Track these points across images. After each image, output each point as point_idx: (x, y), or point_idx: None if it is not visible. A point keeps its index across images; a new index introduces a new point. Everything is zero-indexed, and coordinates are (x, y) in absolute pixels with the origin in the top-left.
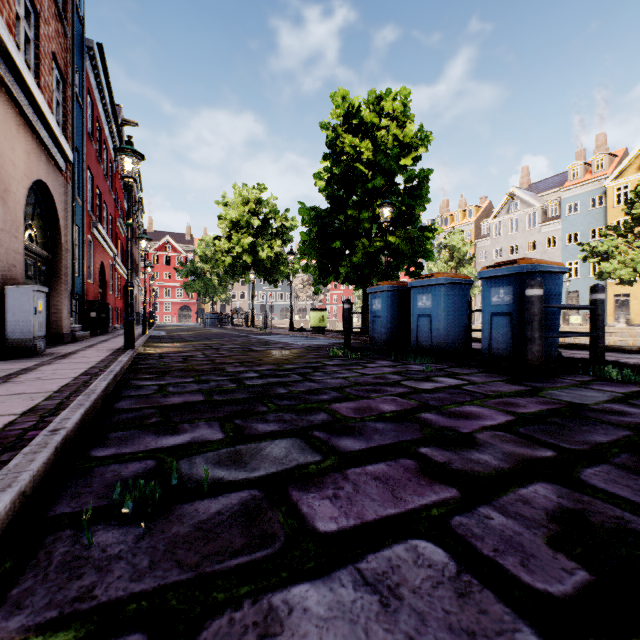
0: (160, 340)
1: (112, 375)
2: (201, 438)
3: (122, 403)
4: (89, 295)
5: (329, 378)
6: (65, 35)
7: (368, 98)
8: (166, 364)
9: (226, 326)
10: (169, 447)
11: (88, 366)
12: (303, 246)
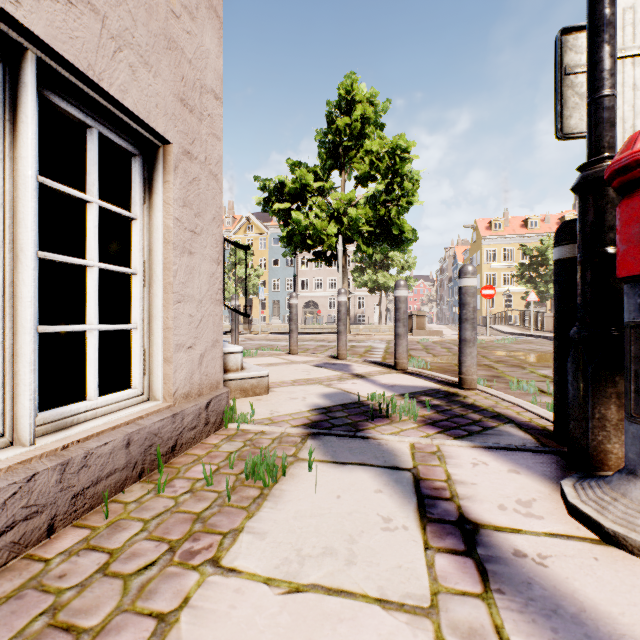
0: None
1: None
2: None
3: None
4: None
5: None
6: None
7: None
8: None
9: None
10: None
11: None
12: None
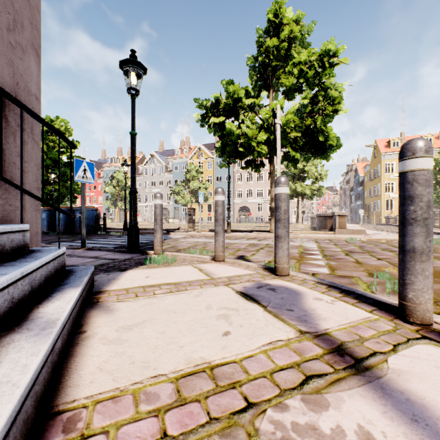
0: None
1: None
2: None
3: None
4: None
5: None
6: None
7: (46, 118)
8: None
9: None
10: None
11: None
12: None
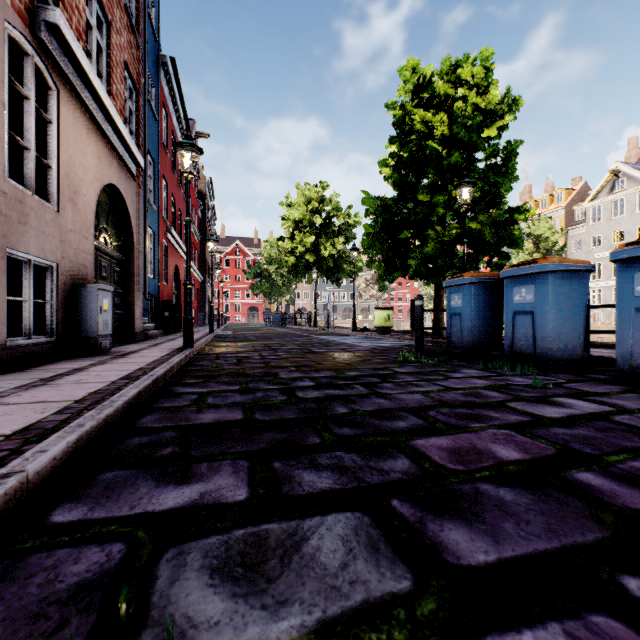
0: (224, 339)
1: (149, 380)
2: (214, 496)
3: (146, 418)
4: (164, 296)
5: (403, 392)
6: (137, 47)
7: (441, 68)
8: (218, 366)
9: (290, 326)
10: (161, 513)
11: (136, 367)
12: (367, 239)
